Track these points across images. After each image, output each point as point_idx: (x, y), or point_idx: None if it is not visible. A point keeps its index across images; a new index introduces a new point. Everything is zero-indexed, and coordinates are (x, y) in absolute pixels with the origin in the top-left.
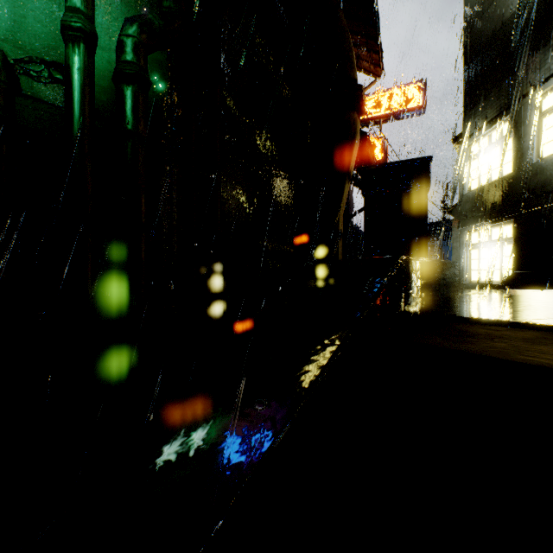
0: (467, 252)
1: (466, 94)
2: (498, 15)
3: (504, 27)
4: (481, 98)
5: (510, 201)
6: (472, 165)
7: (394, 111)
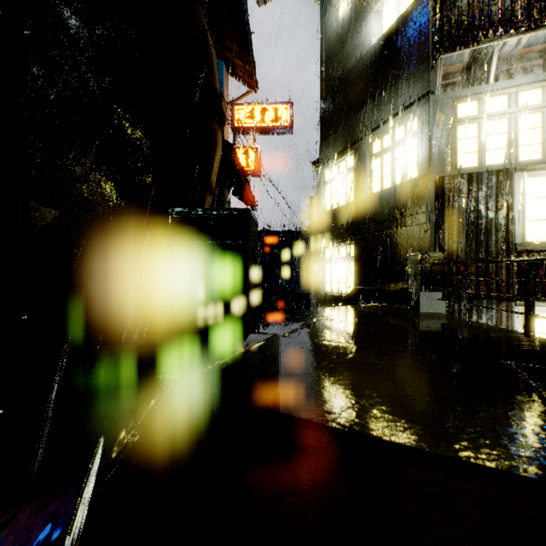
0: (322, 266)
1: (322, 125)
2: (344, 63)
3: (348, 75)
4: (333, 132)
5: (352, 226)
6: (326, 189)
7: (266, 125)
